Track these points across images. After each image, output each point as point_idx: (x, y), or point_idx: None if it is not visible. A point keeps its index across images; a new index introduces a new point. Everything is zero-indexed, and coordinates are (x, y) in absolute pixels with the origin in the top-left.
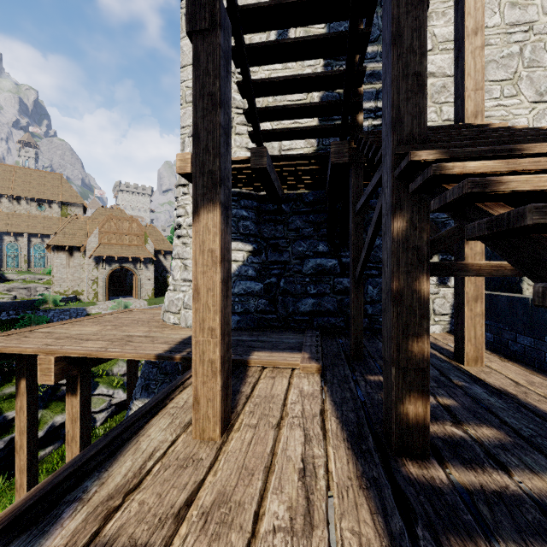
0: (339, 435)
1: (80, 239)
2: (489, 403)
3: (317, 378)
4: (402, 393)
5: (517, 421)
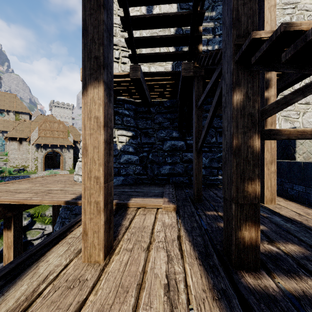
0: (192, 254)
1: (27, 134)
2: (287, 227)
3: (174, 214)
4: (240, 222)
5: (309, 239)
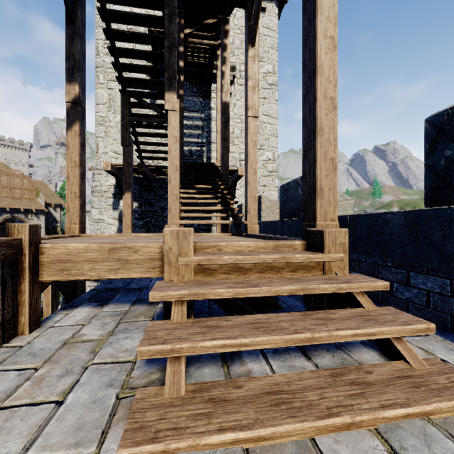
0: None
1: None
2: None
3: None
4: None
5: None
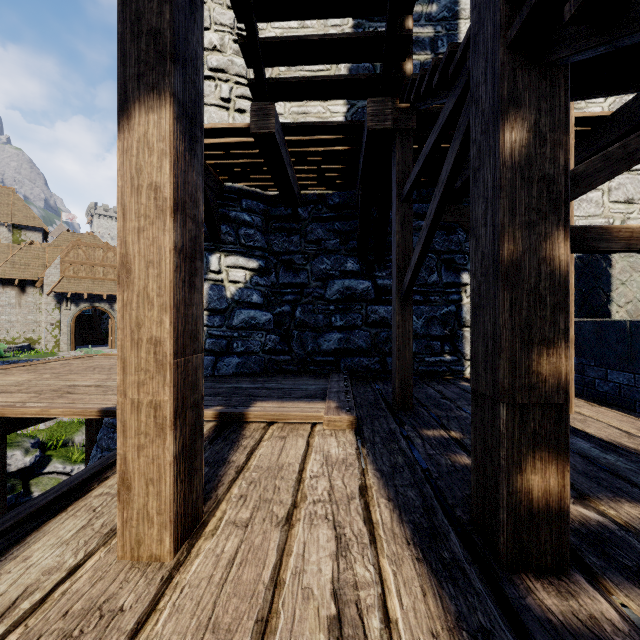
0: (398, 533)
1: (36, 271)
2: (609, 464)
3: (350, 436)
4: (519, 453)
5: None
